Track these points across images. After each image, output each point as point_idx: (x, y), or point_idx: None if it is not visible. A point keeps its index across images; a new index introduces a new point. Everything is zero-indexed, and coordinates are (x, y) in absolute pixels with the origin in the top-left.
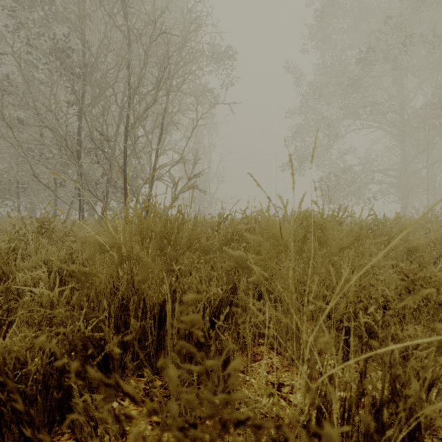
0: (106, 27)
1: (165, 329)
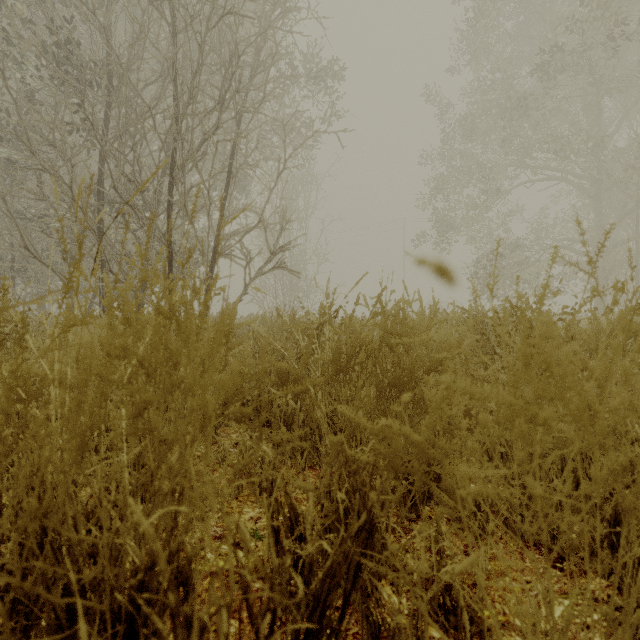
0: (142, 15)
1: None
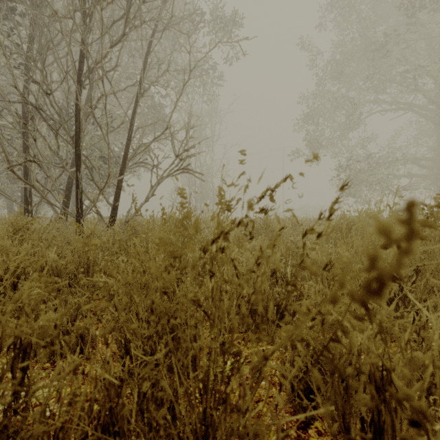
0: None
1: None
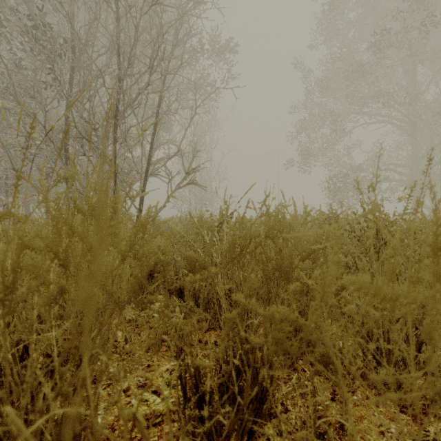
0: (96, 7)
1: None
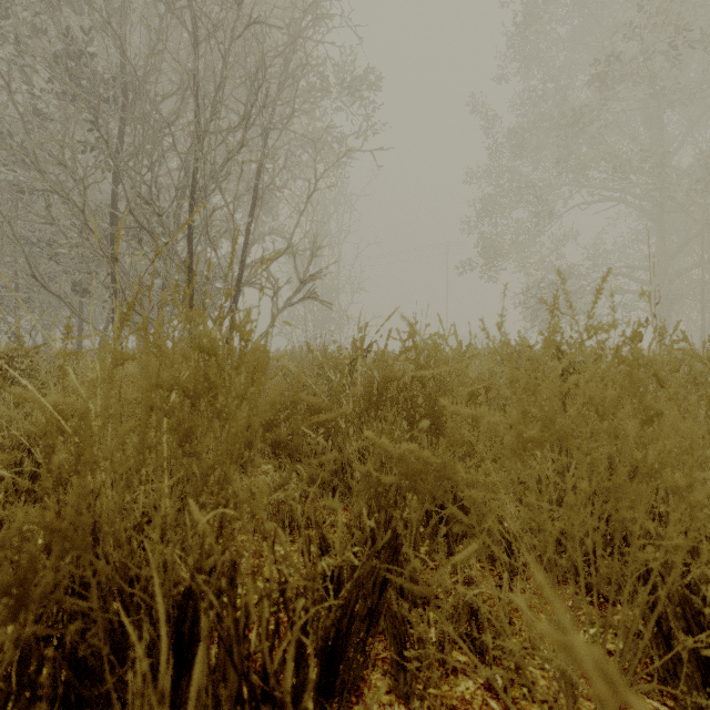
0: (160, 22)
1: (191, 675)
